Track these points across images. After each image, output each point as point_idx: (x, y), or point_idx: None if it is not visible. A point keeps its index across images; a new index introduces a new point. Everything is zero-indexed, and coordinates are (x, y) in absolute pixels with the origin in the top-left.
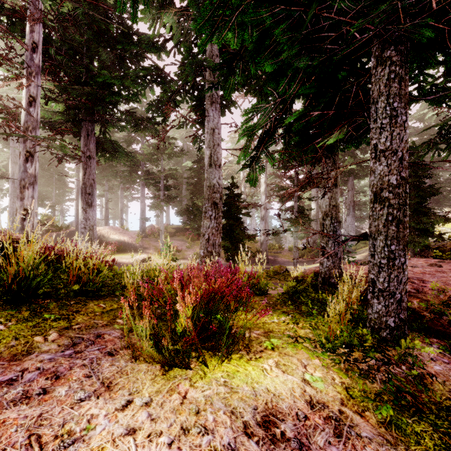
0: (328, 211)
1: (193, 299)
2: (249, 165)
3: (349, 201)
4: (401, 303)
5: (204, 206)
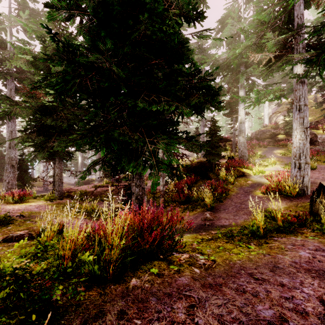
0: (54, 175)
1: (17, 194)
2: (31, 160)
3: (97, 157)
4: (61, 192)
5: (6, 167)
